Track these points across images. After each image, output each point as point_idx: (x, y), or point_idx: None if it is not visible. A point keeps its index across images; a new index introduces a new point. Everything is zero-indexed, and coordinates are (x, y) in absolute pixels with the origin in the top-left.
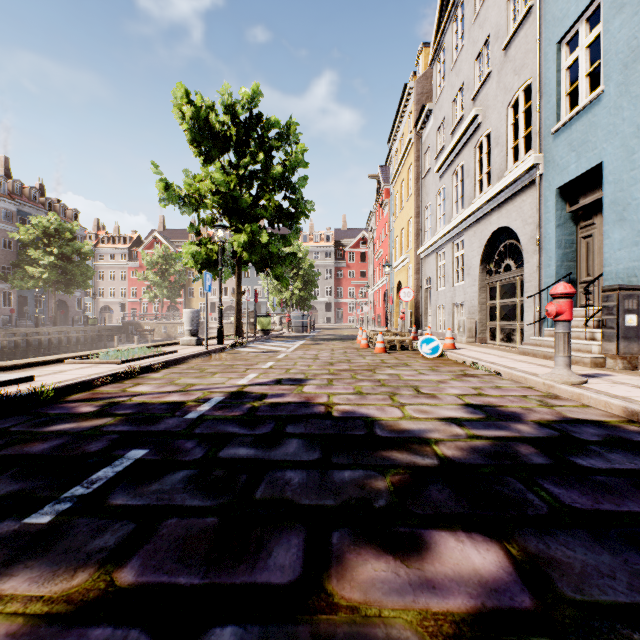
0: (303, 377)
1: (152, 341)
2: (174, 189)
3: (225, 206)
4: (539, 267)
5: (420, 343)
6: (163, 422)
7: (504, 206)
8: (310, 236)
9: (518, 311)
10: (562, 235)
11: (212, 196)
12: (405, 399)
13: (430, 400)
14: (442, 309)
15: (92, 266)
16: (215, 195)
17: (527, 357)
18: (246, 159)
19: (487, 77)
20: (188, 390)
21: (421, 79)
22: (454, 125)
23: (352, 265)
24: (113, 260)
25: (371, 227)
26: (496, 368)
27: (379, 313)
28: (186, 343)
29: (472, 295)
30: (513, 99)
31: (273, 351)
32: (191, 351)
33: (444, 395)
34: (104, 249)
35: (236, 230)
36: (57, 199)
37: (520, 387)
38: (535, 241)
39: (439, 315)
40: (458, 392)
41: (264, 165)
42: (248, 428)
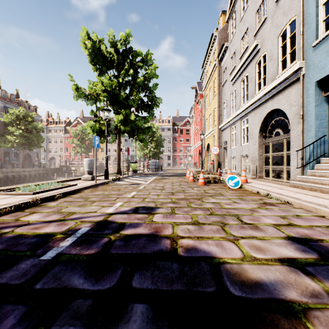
0: (154, 205)
1: (75, 176)
2: (82, 90)
3: (110, 99)
4: (302, 132)
5: (227, 179)
6: (15, 267)
7: (276, 96)
8: (159, 120)
9: (285, 159)
10: (319, 111)
11: (102, 93)
12: (235, 230)
13: (256, 232)
14: (234, 158)
15: (45, 136)
16: (104, 92)
17: (298, 189)
18: (122, 72)
19: (264, 21)
20: (66, 219)
21: (221, 31)
22: (242, 53)
23: (181, 135)
24: (56, 133)
25: (192, 115)
26: (286, 199)
27: (196, 161)
28: (85, 179)
29: (254, 150)
30: (282, 31)
31: (137, 184)
32: (86, 184)
33: (264, 225)
34: (51, 127)
35: (116, 113)
36: (26, 100)
37: (315, 216)
38: (299, 116)
39: (232, 162)
40: (272, 222)
41: (133, 76)
42: (93, 279)
